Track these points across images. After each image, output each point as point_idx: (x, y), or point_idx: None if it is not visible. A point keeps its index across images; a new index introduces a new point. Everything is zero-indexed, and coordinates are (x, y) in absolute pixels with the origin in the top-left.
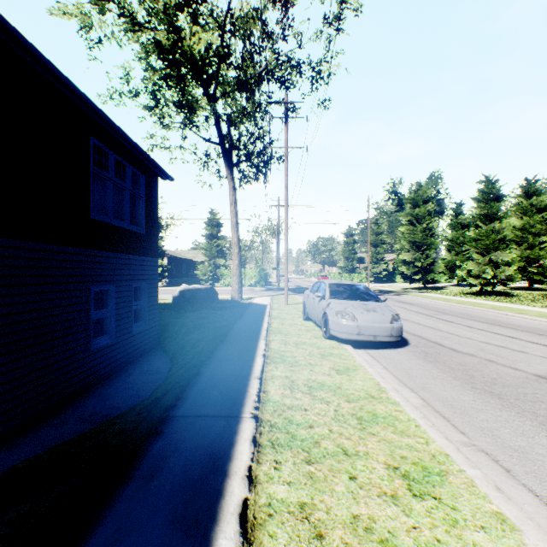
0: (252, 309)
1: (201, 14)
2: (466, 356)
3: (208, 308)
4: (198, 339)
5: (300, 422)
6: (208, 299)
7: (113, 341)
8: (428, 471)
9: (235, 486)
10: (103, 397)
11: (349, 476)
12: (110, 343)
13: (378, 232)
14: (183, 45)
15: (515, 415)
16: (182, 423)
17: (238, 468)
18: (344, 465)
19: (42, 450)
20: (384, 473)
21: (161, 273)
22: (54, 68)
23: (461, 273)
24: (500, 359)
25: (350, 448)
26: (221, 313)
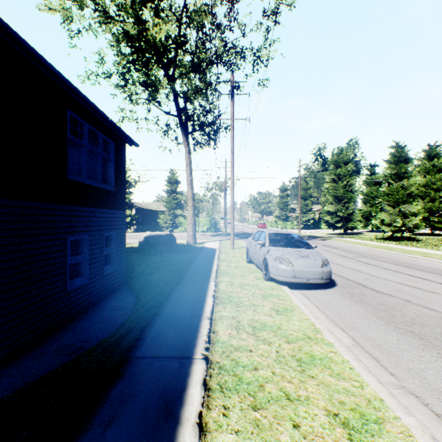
0: (204, 253)
1: (162, 9)
2: (386, 297)
3: (168, 251)
4: (159, 279)
5: (246, 364)
6: (167, 244)
7: (87, 282)
8: (366, 418)
9: (186, 435)
10: (77, 330)
11: (293, 424)
12: (84, 283)
13: (306, 187)
14: (147, 35)
15: (437, 356)
16: (140, 365)
17: (190, 415)
18: (287, 411)
19: (21, 382)
20: (325, 420)
21: (130, 222)
22: (33, 51)
23: (376, 221)
24: (415, 299)
25: (292, 392)
26: (178, 256)
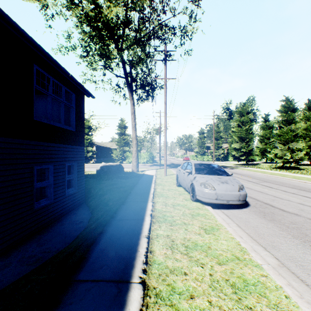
0: (144, 178)
1: None
2: (293, 216)
3: (117, 177)
4: (108, 199)
5: (182, 291)
6: (117, 171)
7: (51, 201)
8: None
9: None
10: (41, 242)
11: None
12: (49, 203)
13: (218, 131)
14: (102, 16)
15: None
16: (79, 290)
17: None
18: None
19: None
20: None
21: (91, 156)
22: None
23: (271, 155)
24: None
25: None
26: (125, 181)
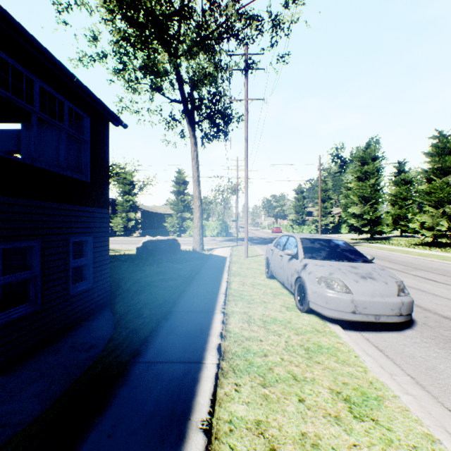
0: (211, 263)
1: None
2: None
3: (168, 260)
4: (145, 303)
5: None
6: (170, 250)
7: (37, 309)
8: None
9: None
10: None
11: None
12: (32, 311)
13: (325, 188)
14: (144, 1)
15: None
16: None
17: None
18: None
19: None
20: None
21: (135, 225)
22: None
23: (414, 225)
24: None
25: None
26: (179, 266)
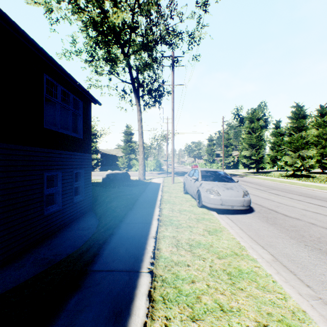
0: (151, 186)
1: (119, 2)
2: (294, 220)
3: (124, 185)
4: (116, 206)
5: (184, 277)
6: (124, 179)
7: (60, 208)
8: None
9: None
10: (51, 246)
11: None
12: (58, 209)
13: (228, 138)
14: (108, 21)
15: None
16: (95, 277)
17: (135, 325)
18: (222, 322)
19: (2, 288)
20: None
21: (96, 163)
22: (14, 24)
23: (281, 163)
24: (318, 222)
25: (225, 304)
26: (132, 188)
